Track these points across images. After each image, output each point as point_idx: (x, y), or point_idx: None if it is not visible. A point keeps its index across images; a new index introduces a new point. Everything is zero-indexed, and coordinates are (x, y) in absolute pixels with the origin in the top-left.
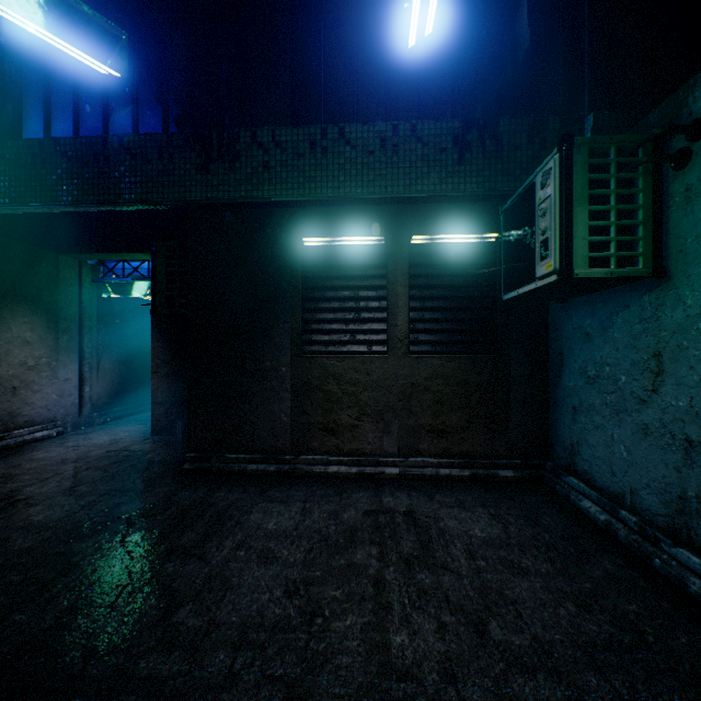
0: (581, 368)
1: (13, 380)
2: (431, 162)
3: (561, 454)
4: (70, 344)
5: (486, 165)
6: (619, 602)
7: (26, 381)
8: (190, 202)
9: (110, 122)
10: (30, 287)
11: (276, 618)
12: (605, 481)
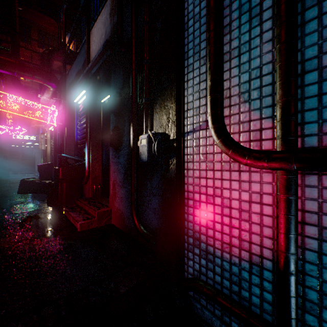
0: None
1: None
2: None
3: None
4: None
5: None
6: None
7: None
8: None
9: None
10: None
11: None
12: None
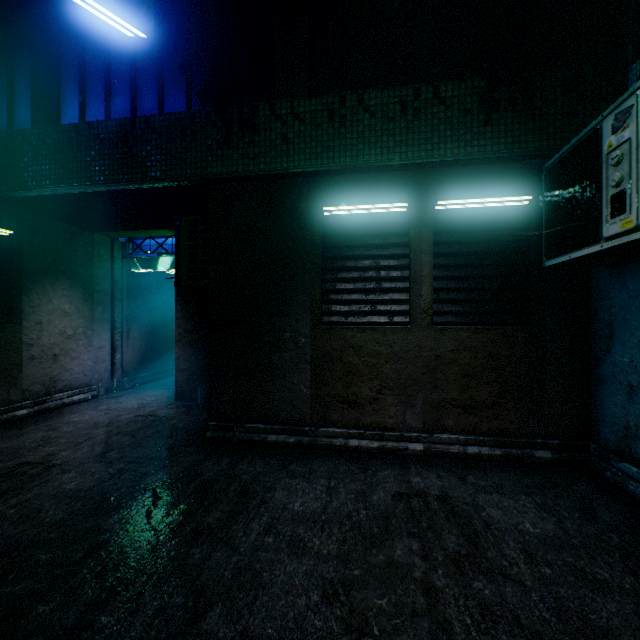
0: None
1: (54, 348)
2: (454, 125)
3: (610, 436)
4: (103, 315)
5: (516, 125)
6: None
7: (65, 349)
8: (211, 176)
9: (137, 104)
10: (68, 263)
11: (317, 634)
12: None
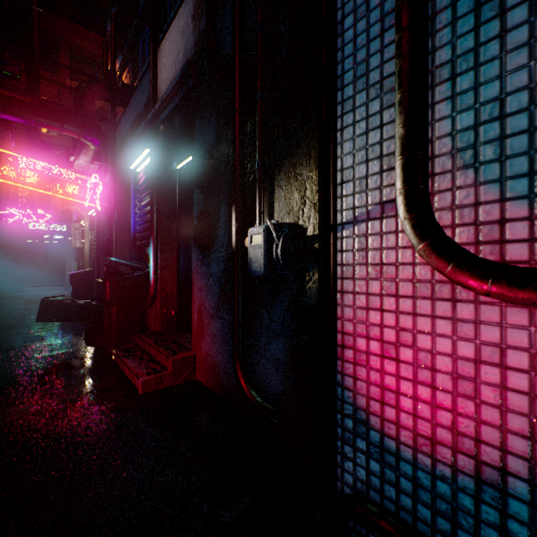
0: None
1: None
2: None
3: None
4: None
5: None
6: None
7: None
8: None
9: None
10: None
11: None
12: None
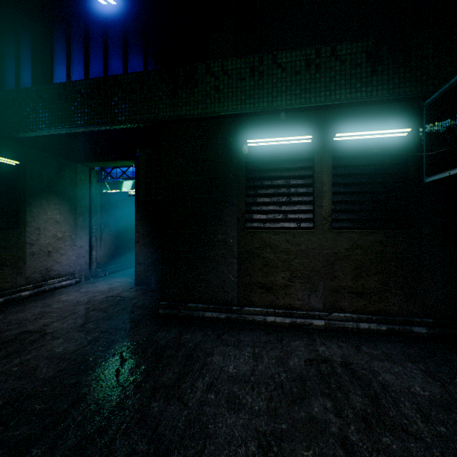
0: None
1: (48, 247)
2: (347, 76)
3: None
4: (83, 223)
5: (396, 75)
6: None
7: (56, 247)
8: (162, 119)
9: (108, 67)
10: (58, 185)
11: None
12: None
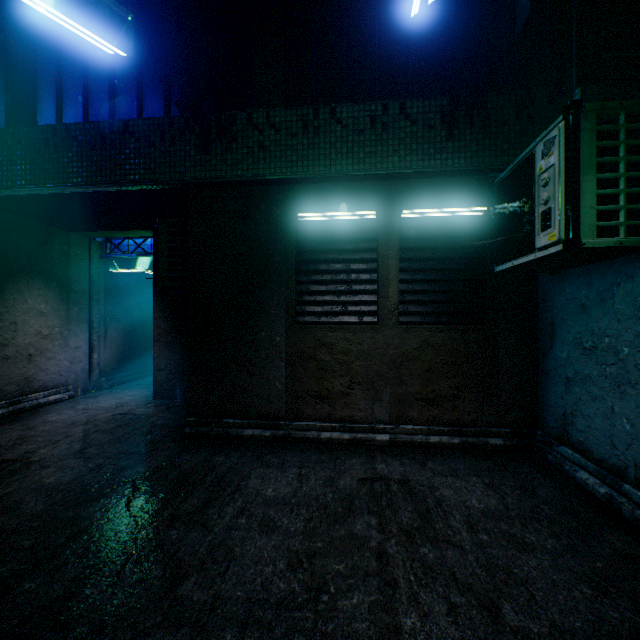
0: (575, 339)
1: (29, 348)
2: (419, 139)
3: (552, 423)
4: (80, 315)
5: (474, 141)
6: (636, 586)
7: (41, 349)
8: (189, 181)
9: (116, 108)
10: (44, 262)
11: (281, 593)
12: (603, 453)
